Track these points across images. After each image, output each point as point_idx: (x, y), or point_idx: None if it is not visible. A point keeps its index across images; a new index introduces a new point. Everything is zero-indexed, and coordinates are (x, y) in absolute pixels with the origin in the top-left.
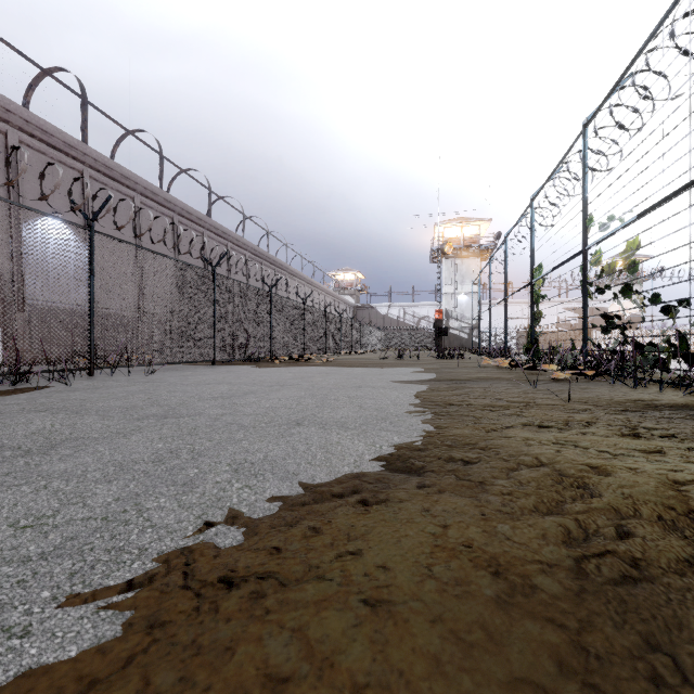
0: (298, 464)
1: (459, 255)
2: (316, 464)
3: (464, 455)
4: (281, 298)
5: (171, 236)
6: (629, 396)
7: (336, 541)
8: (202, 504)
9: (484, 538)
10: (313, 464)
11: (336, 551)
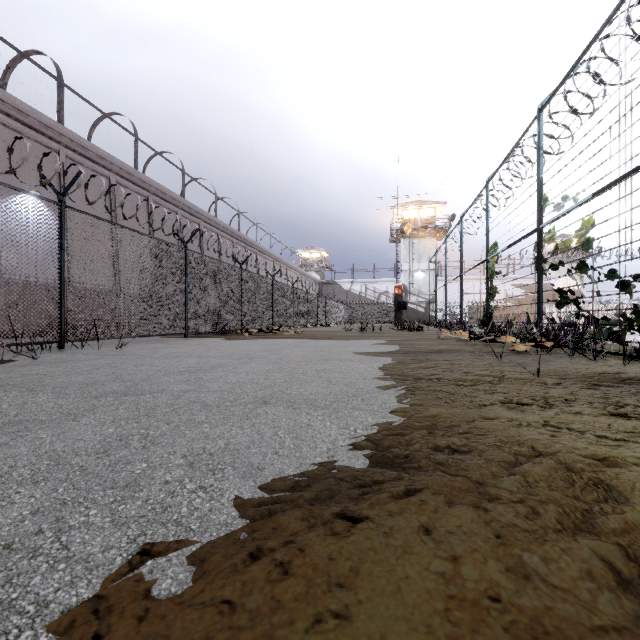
0: (264, 455)
1: (416, 235)
2: (284, 454)
3: (450, 443)
4: (251, 274)
5: (146, 215)
6: (593, 369)
7: (312, 589)
8: (141, 518)
9: (512, 581)
10: (281, 454)
11: (313, 610)
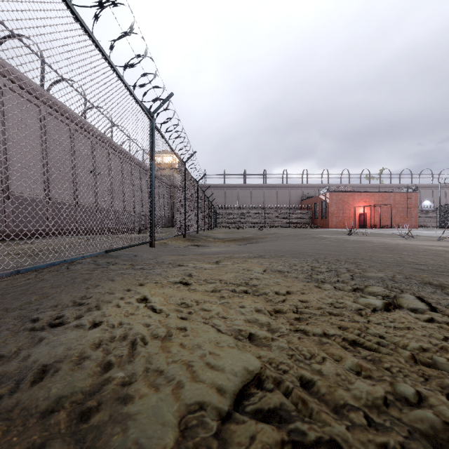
0: None
1: None
2: None
3: None
4: None
5: None
6: None
7: None
8: None
9: None
10: None
11: None
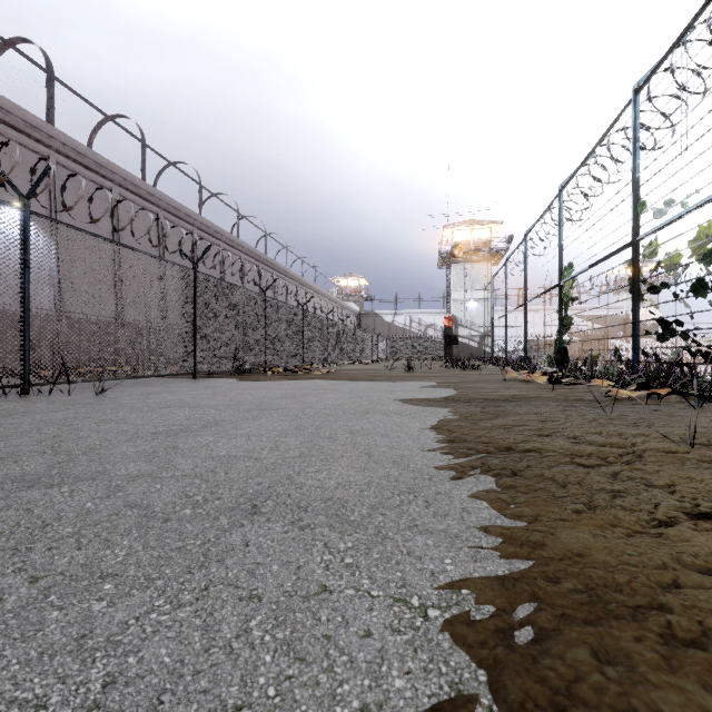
0: None
1: (468, 259)
2: None
3: (692, 702)
4: (277, 302)
5: (156, 234)
6: None
7: None
8: None
9: None
10: None
11: None
